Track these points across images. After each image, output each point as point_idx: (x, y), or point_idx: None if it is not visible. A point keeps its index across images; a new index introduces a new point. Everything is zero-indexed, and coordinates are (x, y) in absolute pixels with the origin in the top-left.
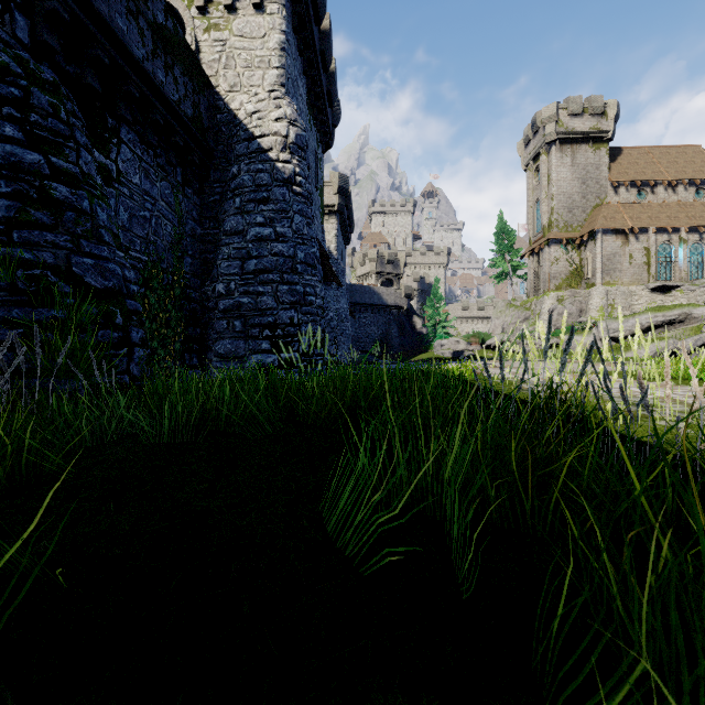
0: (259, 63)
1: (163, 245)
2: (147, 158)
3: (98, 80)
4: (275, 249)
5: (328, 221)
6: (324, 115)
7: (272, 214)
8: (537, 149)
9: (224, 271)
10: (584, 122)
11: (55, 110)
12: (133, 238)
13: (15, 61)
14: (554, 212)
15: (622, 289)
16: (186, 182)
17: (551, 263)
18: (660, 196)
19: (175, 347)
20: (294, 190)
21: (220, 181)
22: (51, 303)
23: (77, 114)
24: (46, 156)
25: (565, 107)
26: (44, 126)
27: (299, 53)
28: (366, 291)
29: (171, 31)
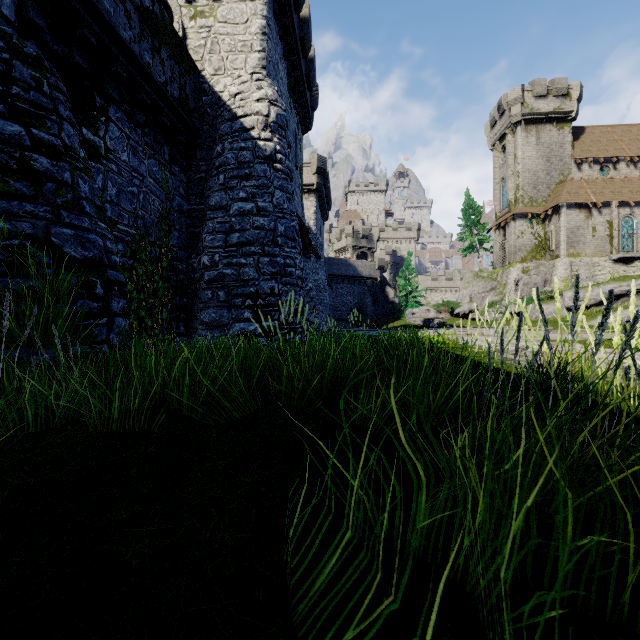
0: (242, 47)
1: (151, 219)
2: (135, 136)
3: (86, 61)
4: (257, 223)
5: (308, 199)
6: (303, 98)
7: (254, 189)
8: (503, 129)
9: (208, 244)
10: (548, 103)
11: (38, 84)
12: (121, 212)
13: None
14: (520, 188)
15: (586, 260)
16: (173, 160)
17: (516, 237)
18: (622, 172)
19: (162, 316)
20: (275, 166)
21: (206, 159)
22: (29, 273)
23: (61, 88)
24: (28, 128)
25: (530, 89)
26: (26, 98)
27: (279, 38)
28: (342, 263)
29: (157, 15)
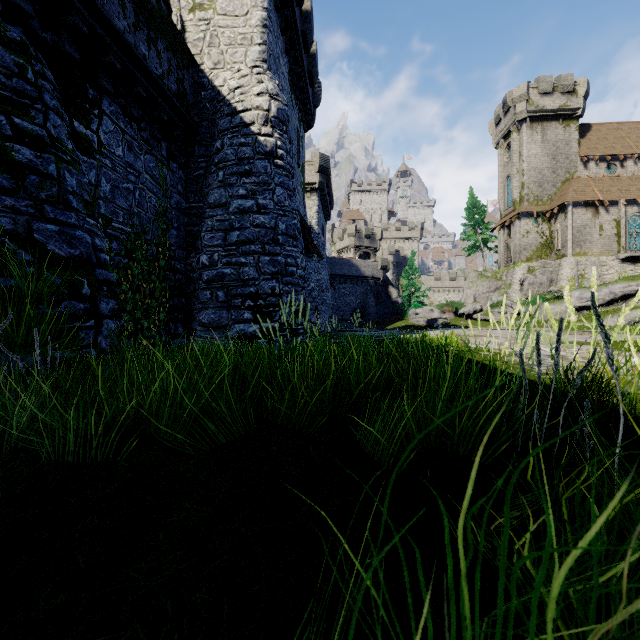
0: (242, 40)
1: (147, 217)
2: (130, 131)
3: (78, 50)
4: (257, 221)
5: (310, 198)
6: (305, 95)
7: (254, 186)
8: (507, 127)
9: (207, 243)
10: (554, 100)
11: (21, 70)
12: (116, 209)
13: None
14: (525, 186)
15: (593, 259)
16: (171, 156)
17: (521, 236)
18: (629, 170)
19: (160, 317)
20: (276, 162)
21: (205, 155)
22: (8, 272)
23: (48, 76)
24: (9, 117)
25: (536, 86)
26: (8, 85)
27: (281, 32)
28: (345, 263)
29: (154, 6)
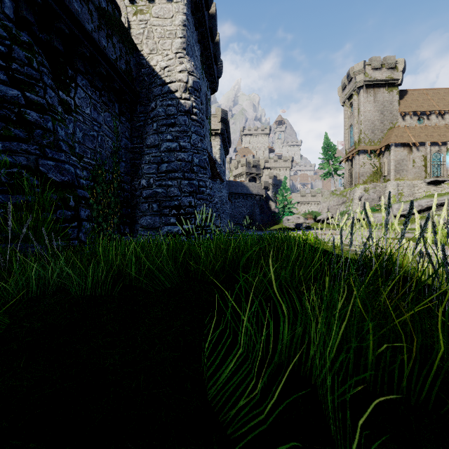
0: (169, 34)
1: (106, 154)
2: (95, 96)
3: (62, 44)
4: (179, 156)
5: (214, 140)
6: (212, 70)
7: (177, 133)
8: (350, 91)
9: (146, 171)
10: (382, 73)
11: (29, 61)
12: (86, 149)
13: (3, 28)
14: (362, 132)
15: (408, 182)
16: (121, 113)
17: (360, 166)
18: (433, 121)
19: (114, 221)
20: (192, 117)
21: (144, 112)
22: (24, 191)
23: (45, 64)
24: (23, 92)
25: (369, 64)
26: (21, 71)
27: (195, 28)
28: (239, 185)
29: (111, 13)
